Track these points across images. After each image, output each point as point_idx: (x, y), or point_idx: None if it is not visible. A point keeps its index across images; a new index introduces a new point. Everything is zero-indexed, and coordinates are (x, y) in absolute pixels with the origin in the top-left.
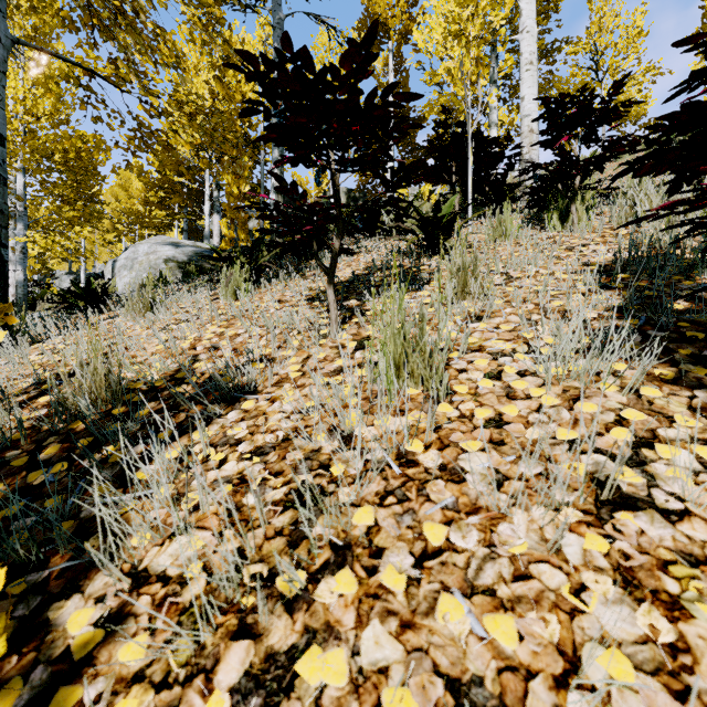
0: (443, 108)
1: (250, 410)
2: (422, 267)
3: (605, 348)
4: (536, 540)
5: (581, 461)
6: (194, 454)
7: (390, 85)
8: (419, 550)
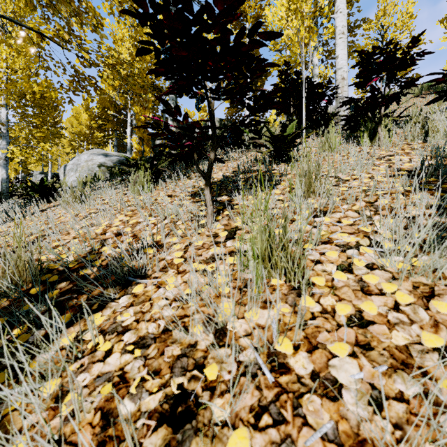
0: (285, 62)
1: (139, 295)
2: (273, 171)
3: None
4: None
5: None
6: (85, 342)
7: (255, 24)
8: None
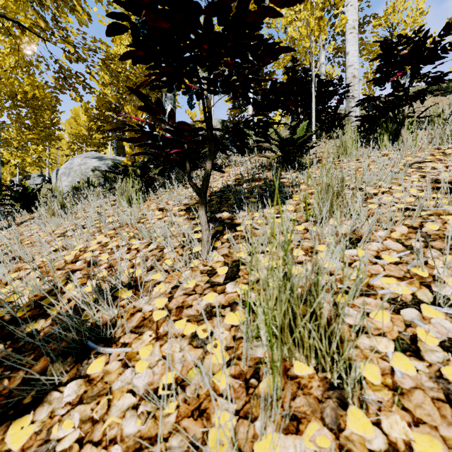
0: (292, 58)
1: (95, 379)
2: (282, 180)
3: None
4: None
5: None
6: None
7: None
8: None
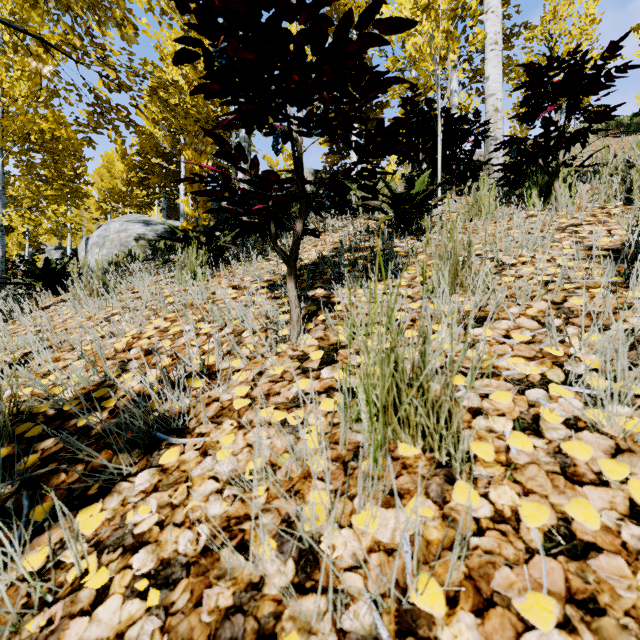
0: (411, 85)
1: (169, 468)
2: (395, 249)
3: None
4: None
5: None
6: (66, 566)
7: (370, 6)
8: None
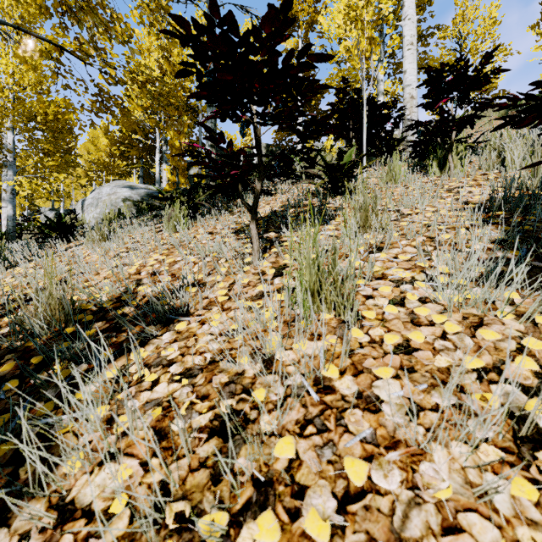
0: (343, 79)
1: (182, 331)
2: (328, 205)
3: (504, 280)
4: (460, 483)
5: (492, 391)
6: (130, 374)
7: (305, 47)
8: (341, 490)
